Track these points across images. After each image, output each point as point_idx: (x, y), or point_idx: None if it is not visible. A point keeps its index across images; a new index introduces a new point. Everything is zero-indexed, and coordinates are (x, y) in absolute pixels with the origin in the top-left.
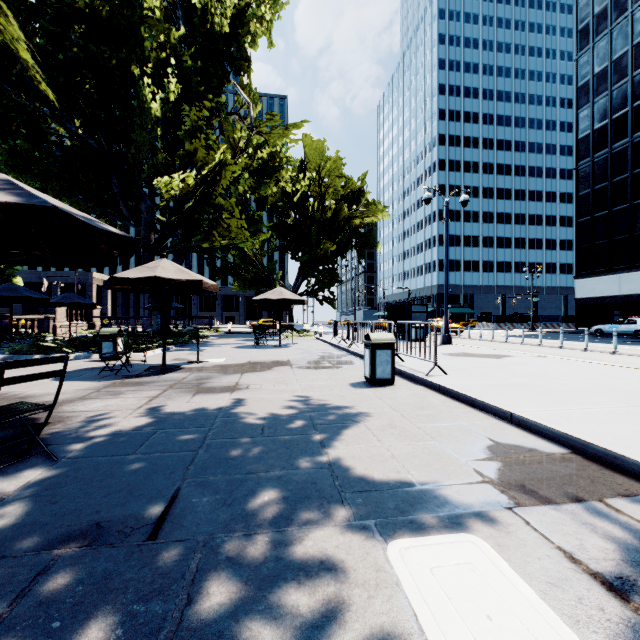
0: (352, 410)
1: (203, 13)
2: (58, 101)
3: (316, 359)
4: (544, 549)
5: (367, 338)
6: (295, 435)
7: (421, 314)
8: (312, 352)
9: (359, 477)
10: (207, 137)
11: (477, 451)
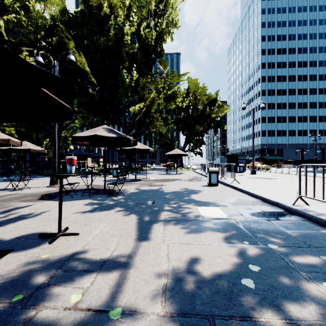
0: (199, 191)
1: (145, 38)
2: (96, 83)
3: (191, 178)
4: (230, 209)
5: (208, 169)
6: (181, 194)
7: (242, 160)
8: (190, 176)
9: (196, 200)
10: (147, 88)
11: (231, 199)
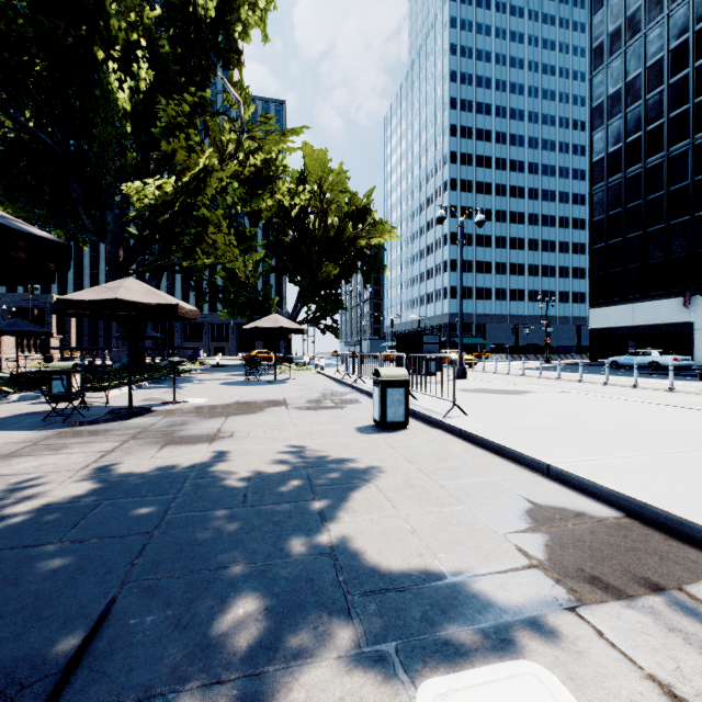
0: (359, 464)
1: None
2: None
3: (317, 397)
4: (633, 681)
5: (376, 374)
6: (287, 503)
7: (433, 345)
8: (312, 389)
9: (371, 567)
10: (189, 137)
11: (516, 518)
